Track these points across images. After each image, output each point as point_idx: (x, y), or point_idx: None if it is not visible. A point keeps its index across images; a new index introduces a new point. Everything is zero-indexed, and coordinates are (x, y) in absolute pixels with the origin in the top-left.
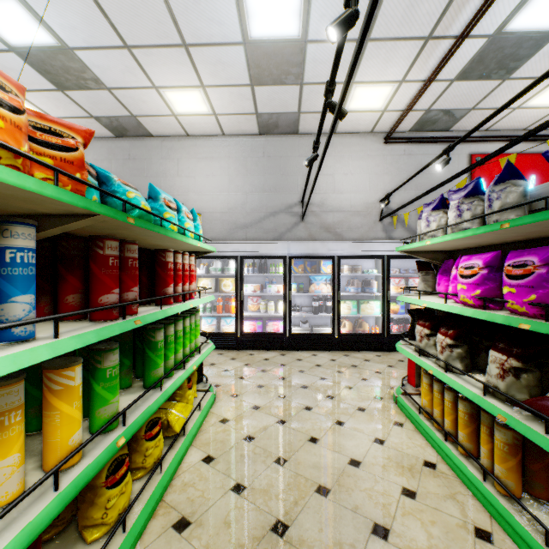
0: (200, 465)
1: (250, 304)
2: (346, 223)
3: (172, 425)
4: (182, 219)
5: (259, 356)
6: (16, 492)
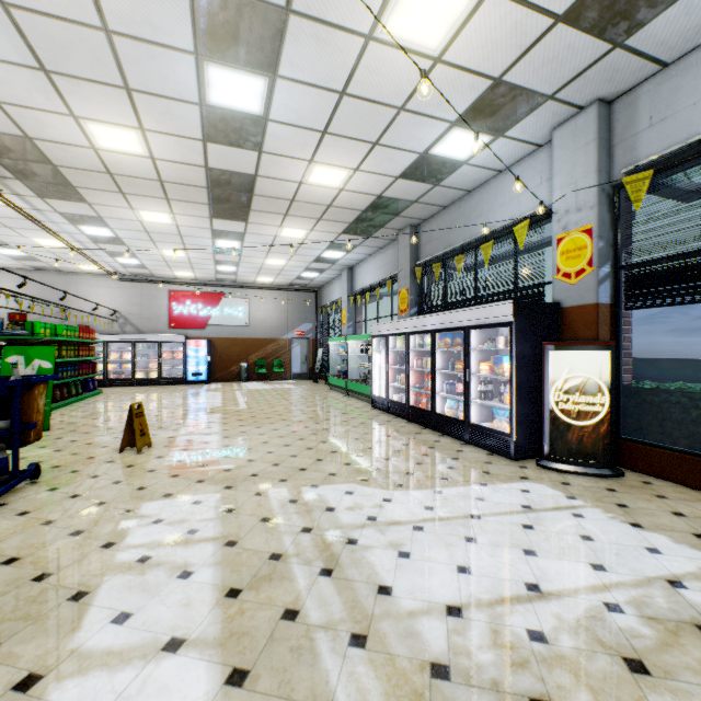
0: None
1: None
2: (97, 322)
3: None
4: None
5: None
6: None
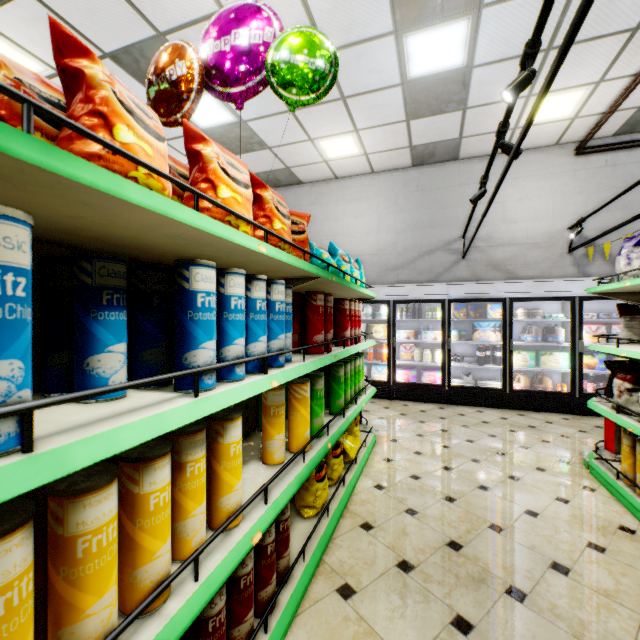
0: (372, 490)
1: (403, 352)
2: (521, 258)
3: (348, 452)
4: (350, 269)
5: (414, 407)
6: (283, 458)
